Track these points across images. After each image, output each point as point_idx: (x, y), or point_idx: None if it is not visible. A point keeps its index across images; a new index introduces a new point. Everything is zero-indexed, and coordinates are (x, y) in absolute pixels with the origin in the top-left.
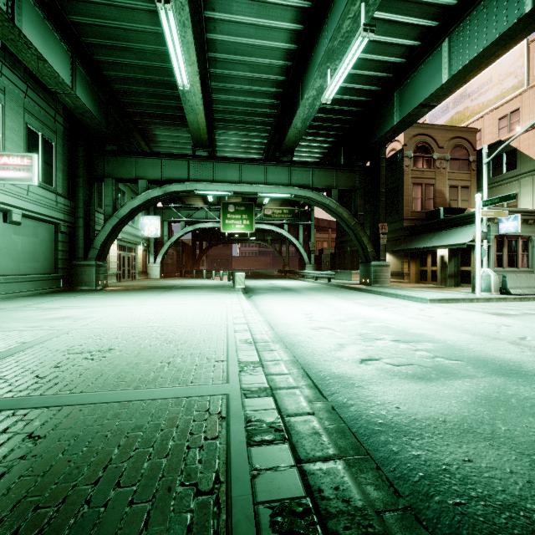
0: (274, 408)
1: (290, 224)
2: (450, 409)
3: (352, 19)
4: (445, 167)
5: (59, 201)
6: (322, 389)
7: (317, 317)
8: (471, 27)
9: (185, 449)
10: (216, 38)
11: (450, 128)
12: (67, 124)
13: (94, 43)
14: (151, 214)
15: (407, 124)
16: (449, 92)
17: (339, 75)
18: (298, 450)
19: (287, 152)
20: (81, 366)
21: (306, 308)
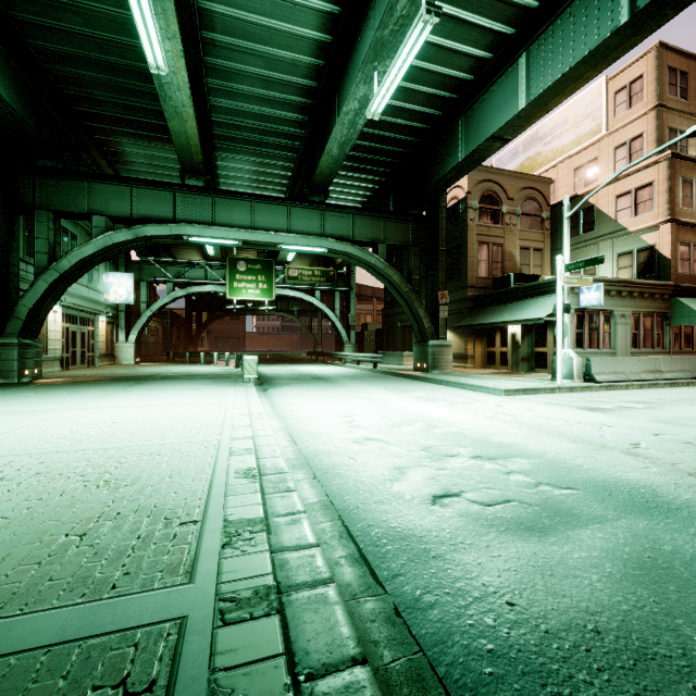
0: (281, 652)
1: (323, 290)
2: (597, 597)
3: None
4: (516, 224)
5: None
6: (374, 566)
7: (361, 420)
8: (555, 39)
9: None
10: (214, 9)
11: (522, 175)
12: None
13: None
14: (121, 270)
15: (475, 163)
16: (527, 122)
17: (391, 79)
18: None
19: (318, 190)
20: None
21: (345, 407)
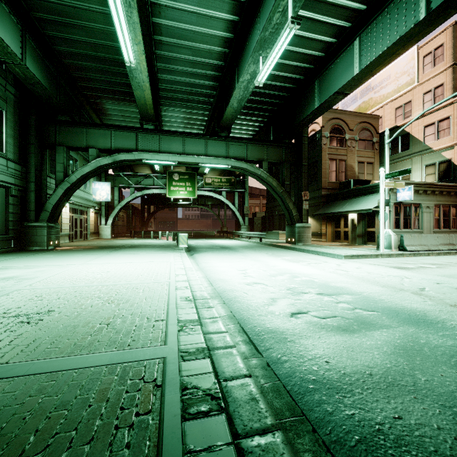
0: (211, 371)
1: (227, 191)
2: (374, 361)
3: (281, 13)
4: (355, 146)
5: (10, 166)
6: (257, 345)
7: (251, 273)
8: (377, 29)
9: (113, 429)
10: (161, 23)
11: (359, 114)
12: (18, 93)
13: (43, 18)
14: (103, 180)
15: (325, 109)
16: (359, 83)
17: (270, 62)
18: (235, 423)
19: (224, 128)
20: (14, 331)
21: (241, 265)
